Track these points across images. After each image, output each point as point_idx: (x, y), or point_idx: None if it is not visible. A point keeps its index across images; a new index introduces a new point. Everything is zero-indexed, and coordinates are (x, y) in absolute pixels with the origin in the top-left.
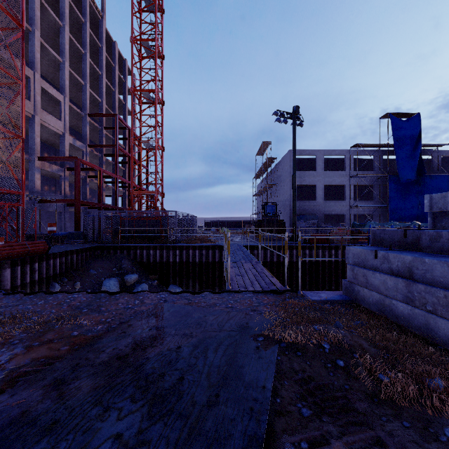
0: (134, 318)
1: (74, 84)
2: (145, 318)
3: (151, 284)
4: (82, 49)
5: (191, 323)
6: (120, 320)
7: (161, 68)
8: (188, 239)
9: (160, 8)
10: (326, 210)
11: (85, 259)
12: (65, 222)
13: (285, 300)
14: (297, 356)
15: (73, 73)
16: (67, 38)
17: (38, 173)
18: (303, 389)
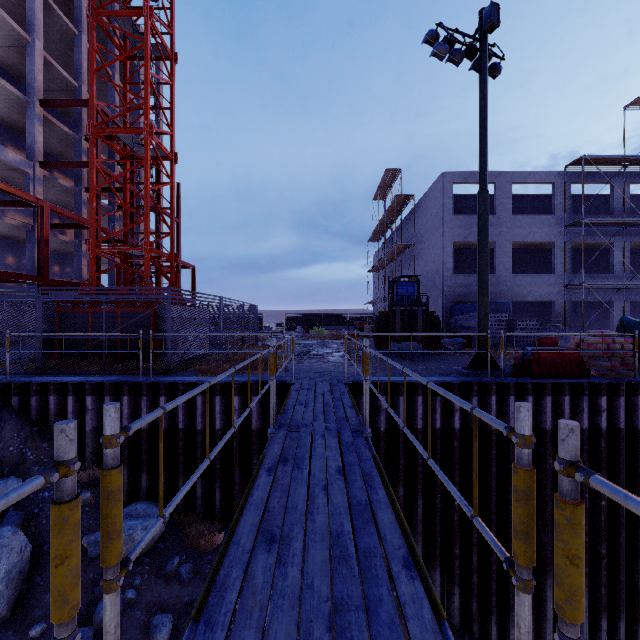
0: None
1: (10, 40)
2: None
3: None
4: None
5: None
6: None
7: None
8: (213, 359)
9: None
10: (516, 292)
11: None
12: None
13: None
14: None
15: None
16: None
17: None
18: None
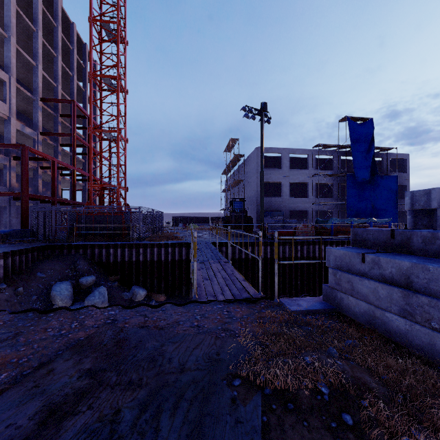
0: (60, 357)
1: (23, 64)
2: (77, 355)
3: (110, 286)
4: (33, 26)
5: (142, 360)
6: (40, 359)
7: (124, 54)
8: (153, 236)
9: None
10: (291, 206)
11: (31, 261)
12: (11, 217)
13: (261, 311)
14: (288, 412)
15: (21, 51)
16: (14, 10)
17: None
18: None
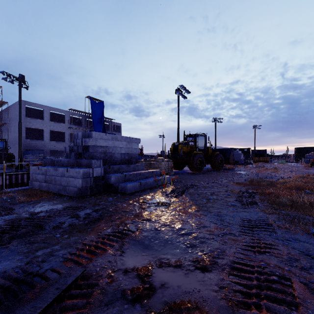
0: None
1: None
2: None
3: None
4: None
5: None
6: None
7: None
8: None
9: None
10: (52, 147)
11: None
12: None
13: None
14: None
15: None
16: None
17: None
18: None
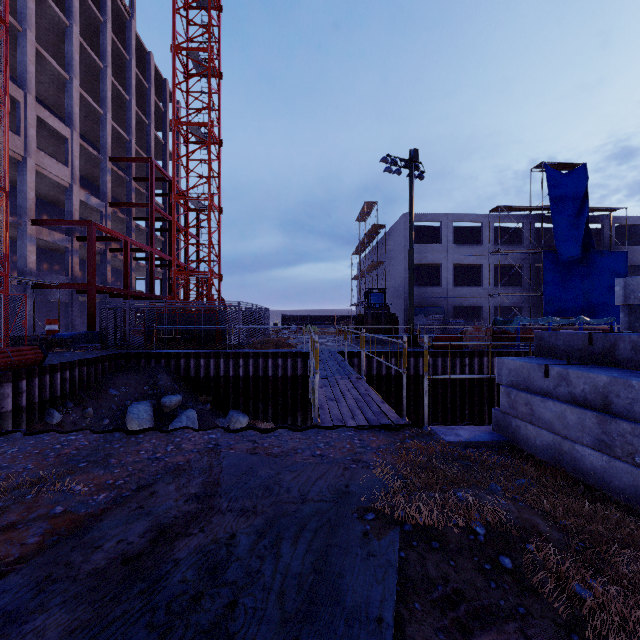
0: (161, 480)
1: (88, 113)
2: (180, 479)
3: (201, 409)
4: (100, 61)
5: (256, 488)
6: (138, 482)
7: (218, 91)
8: (257, 342)
9: (216, 4)
10: (456, 300)
11: (101, 374)
12: (74, 317)
13: (405, 442)
14: (432, 550)
15: (86, 96)
16: (77, 44)
17: (32, 244)
18: (448, 619)
